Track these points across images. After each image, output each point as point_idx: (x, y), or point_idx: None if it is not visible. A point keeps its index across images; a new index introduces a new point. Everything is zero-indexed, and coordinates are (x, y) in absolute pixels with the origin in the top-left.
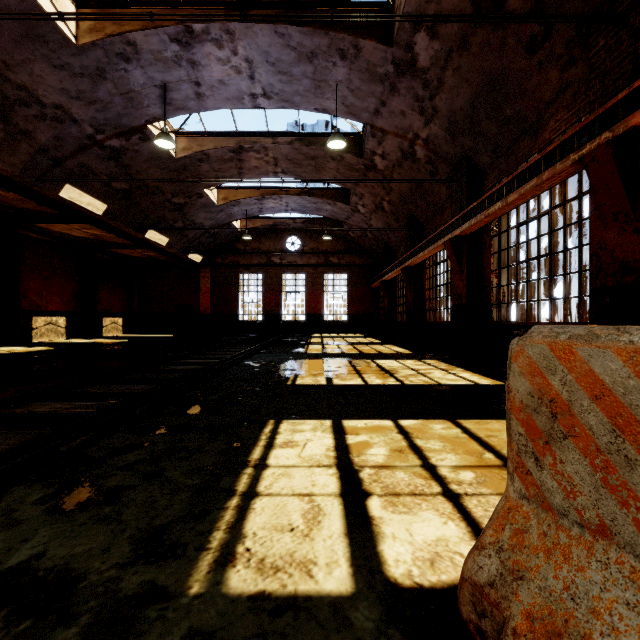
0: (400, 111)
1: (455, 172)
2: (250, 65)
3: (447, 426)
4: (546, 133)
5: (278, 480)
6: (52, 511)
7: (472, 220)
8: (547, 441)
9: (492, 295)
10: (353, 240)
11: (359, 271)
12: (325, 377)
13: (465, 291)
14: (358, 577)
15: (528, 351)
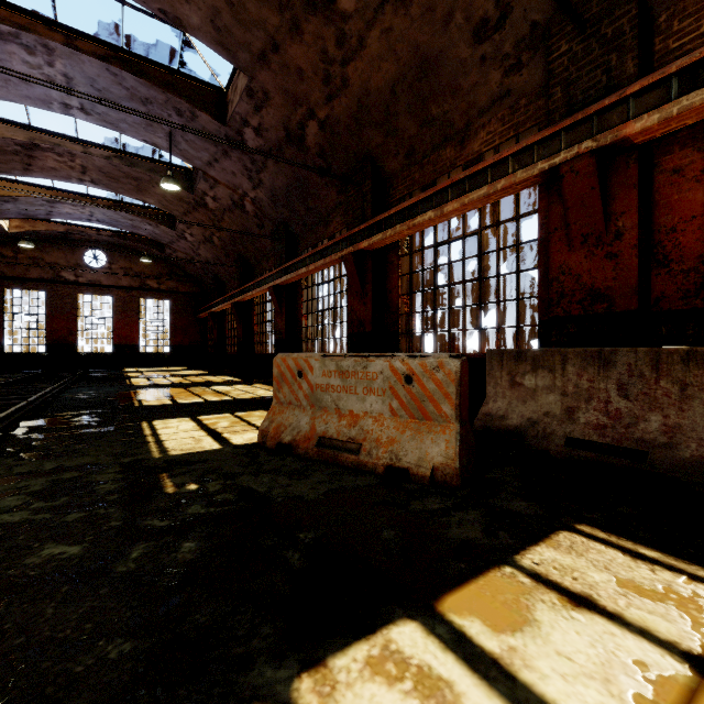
0: (232, 171)
1: (277, 231)
2: (69, 80)
3: (263, 412)
4: (332, 227)
5: (171, 436)
6: (37, 460)
7: (288, 275)
8: (281, 385)
9: (303, 333)
10: (177, 265)
11: (184, 299)
12: (169, 400)
13: (284, 329)
14: (223, 446)
15: (277, 360)
